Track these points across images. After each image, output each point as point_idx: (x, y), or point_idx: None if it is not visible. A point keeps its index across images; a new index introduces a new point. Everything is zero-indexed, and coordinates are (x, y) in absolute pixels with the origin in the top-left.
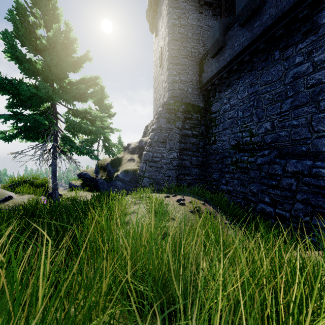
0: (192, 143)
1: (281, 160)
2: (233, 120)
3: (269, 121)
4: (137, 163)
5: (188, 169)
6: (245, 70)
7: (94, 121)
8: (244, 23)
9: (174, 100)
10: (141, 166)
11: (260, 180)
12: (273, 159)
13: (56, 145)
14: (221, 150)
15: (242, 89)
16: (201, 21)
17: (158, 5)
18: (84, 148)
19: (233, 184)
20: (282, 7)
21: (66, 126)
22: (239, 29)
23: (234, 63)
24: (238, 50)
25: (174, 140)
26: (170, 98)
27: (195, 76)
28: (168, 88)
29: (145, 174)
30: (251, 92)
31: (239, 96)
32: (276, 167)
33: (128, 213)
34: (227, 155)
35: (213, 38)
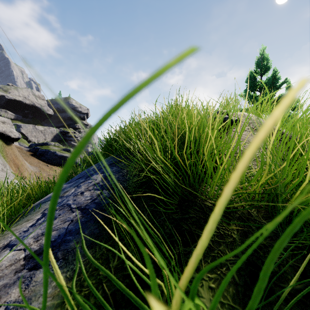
0: None
1: None
2: None
3: None
4: None
5: None
6: None
7: None
8: None
9: None
10: None
11: None
12: None
13: None
14: None
15: None
16: None
17: None
18: None
19: None
20: None
21: None
22: None
23: None
24: None
25: None
26: None
27: None
28: None
29: None
30: None
31: None
32: None
33: None
34: None
35: None
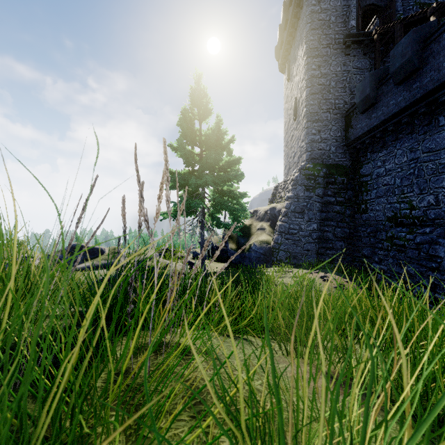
0: (335, 212)
1: (444, 240)
2: (389, 187)
3: (433, 194)
4: (269, 234)
5: (330, 243)
6: (403, 131)
7: (234, 197)
8: (401, 82)
9: (314, 162)
10: (276, 238)
11: (419, 260)
12: (435, 238)
13: (204, 221)
14: (373, 221)
15: (400, 152)
16: (347, 65)
17: (291, 46)
18: (230, 225)
19: (388, 263)
20: (444, 74)
21: (213, 205)
22: (395, 86)
23: (389, 123)
24: (394, 109)
25: (313, 210)
26: (309, 161)
27: (339, 131)
28: (305, 149)
29: (281, 247)
30: (410, 158)
31: (396, 160)
32: (437, 248)
33: (281, 283)
34: (382, 228)
35: (362, 93)
